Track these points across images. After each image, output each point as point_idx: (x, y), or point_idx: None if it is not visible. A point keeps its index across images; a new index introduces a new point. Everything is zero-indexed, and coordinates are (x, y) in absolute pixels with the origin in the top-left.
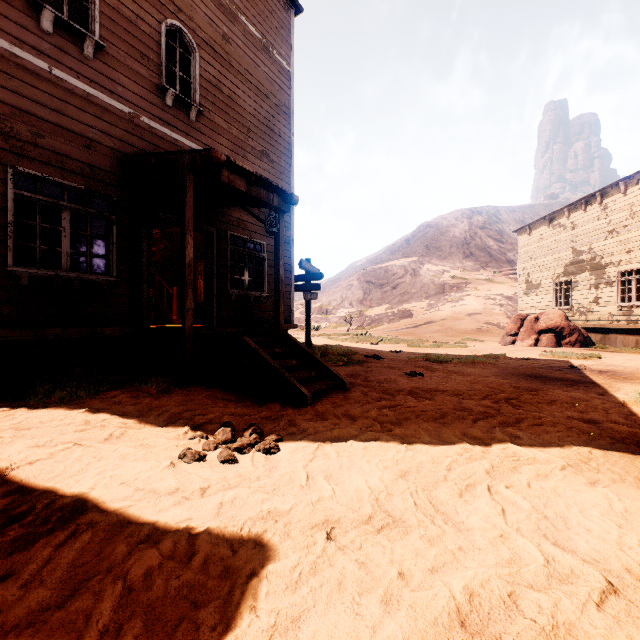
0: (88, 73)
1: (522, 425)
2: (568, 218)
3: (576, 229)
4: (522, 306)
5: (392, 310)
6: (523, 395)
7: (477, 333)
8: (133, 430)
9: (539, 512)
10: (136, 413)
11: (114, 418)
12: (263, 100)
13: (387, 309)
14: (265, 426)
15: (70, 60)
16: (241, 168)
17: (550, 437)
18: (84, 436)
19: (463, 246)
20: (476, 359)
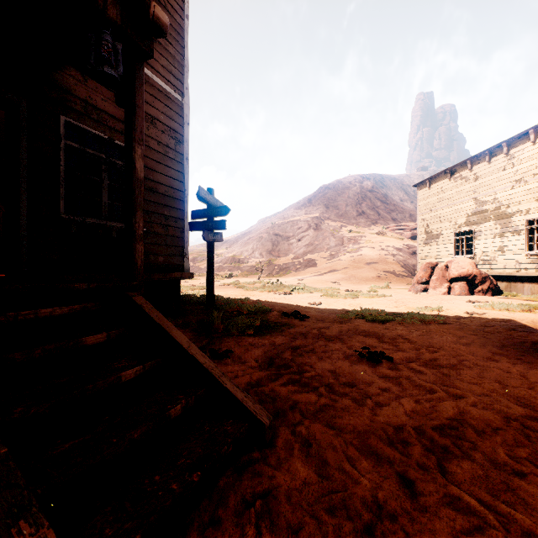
0: None
1: None
2: (470, 170)
3: (479, 180)
4: (422, 255)
5: (298, 260)
6: None
7: (378, 280)
8: None
9: None
10: None
11: None
12: None
13: (293, 259)
14: None
15: None
16: None
17: None
18: None
19: (356, 205)
20: (427, 317)
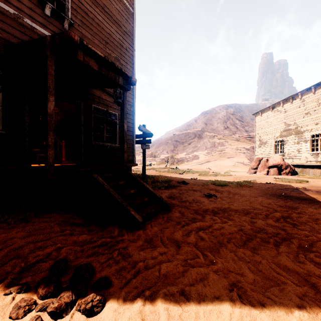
0: None
1: (320, 251)
2: (282, 107)
3: (287, 112)
4: (257, 153)
5: (188, 155)
6: (292, 214)
7: (233, 167)
8: None
9: None
10: None
11: None
12: (116, 26)
13: (186, 155)
14: (99, 259)
15: None
16: (93, 52)
17: None
18: None
19: (223, 123)
20: (243, 184)
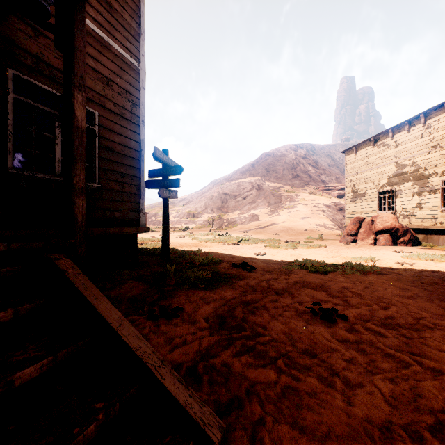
0: None
1: None
2: (392, 138)
3: (399, 147)
4: (349, 211)
5: (244, 215)
6: None
7: (311, 232)
8: None
9: None
10: None
11: None
12: None
13: (240, 214)
14: None
15: None
16: None
17: None
18: None
19: (292, 170)
20: (365, 268)
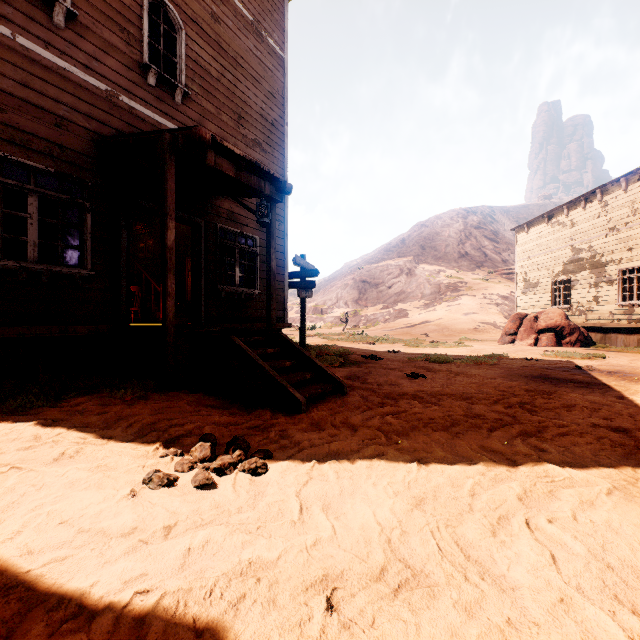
0: (58, 44)
1: (546, 435)
2: (567, 216)
3: (575, 227)
4: (520, 305)
5: (388, 310)
6: (537, 399)
7: (474, 333)
8: (91, 447)
9: (598, 558)
10: (101, 424)
11: (72, 431)
12: (255, 86)
13: (383, 309)
14: (252, 438)
15: (37, 28)
16: (229, 150)
17: (581, 450)
18: (28, 456)
19: (458, 246)
20: (478, 359)
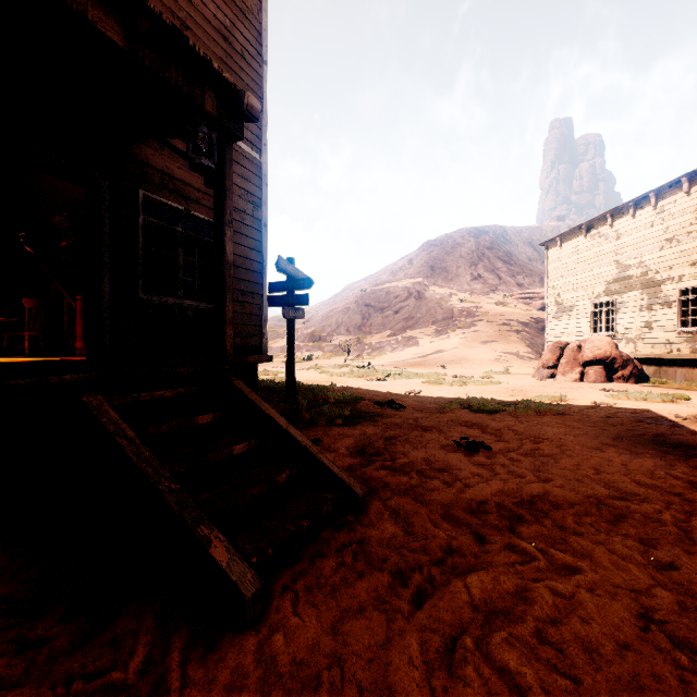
0: None
1: None
2: (611, 226)
3: (622, 239)
4: (551, 332)
5: (395, 337)
6: None
7: (496, 364)
8: None
9: None
10: None
11: None
12: None
13: (389, 336)
14: None
15: None
16: None
17: None
18: None
19: (470, 267)
20: (542, 407)
